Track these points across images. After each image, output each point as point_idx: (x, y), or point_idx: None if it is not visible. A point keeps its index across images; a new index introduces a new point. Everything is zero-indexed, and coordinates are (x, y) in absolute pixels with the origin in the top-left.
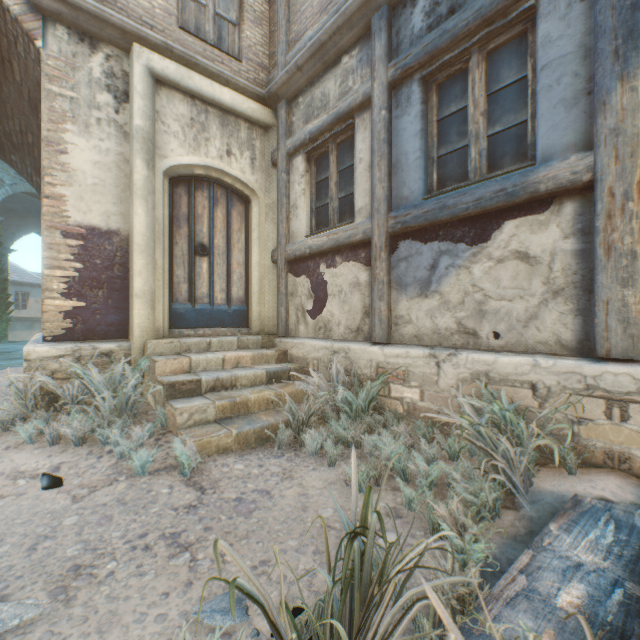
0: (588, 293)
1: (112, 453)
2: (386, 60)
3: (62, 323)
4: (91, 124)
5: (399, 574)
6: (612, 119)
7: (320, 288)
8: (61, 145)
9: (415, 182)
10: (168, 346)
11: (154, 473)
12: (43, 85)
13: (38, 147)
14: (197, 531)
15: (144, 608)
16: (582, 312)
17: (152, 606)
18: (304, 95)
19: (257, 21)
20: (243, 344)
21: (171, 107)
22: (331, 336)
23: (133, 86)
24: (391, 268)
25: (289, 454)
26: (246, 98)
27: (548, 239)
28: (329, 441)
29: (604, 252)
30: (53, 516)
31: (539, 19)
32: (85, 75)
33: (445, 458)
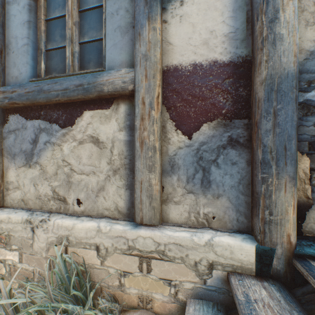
0: (133, 173)
1: None
2: None
3: None
4: None
5: None
6: (144, 47)
7: None
8: None
9: (24, 65)
10: None
11: None
12: None
13: None
14: None
15: None
16: (130, 187)
17: None
18: None
19: None
20: None
21: None
22: None
23: None
24: (3, 138)
25: None
26: None
27: (111, 129)
28: None
29: (140, 145)
30: None
31: None
32: None
33: None
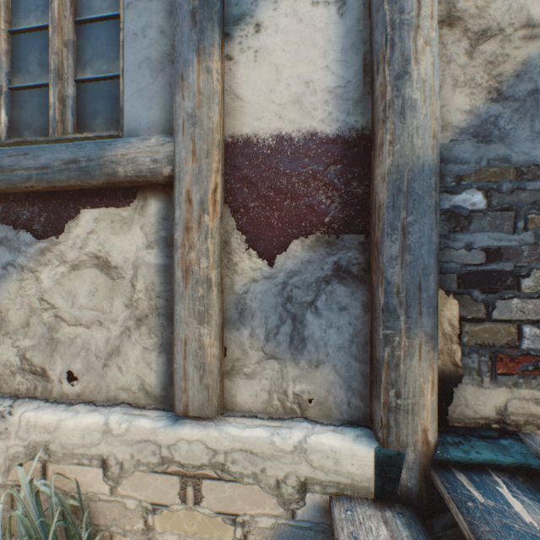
0: (173, 323)
1: None
2: None
3: None
4: None
5: None
6: (191, 101)
7: None
8: None
9: None
10: None
11: None
12: None
13: None
14: None
15: None
16: (167, 348)
17: None
18: None
19: None
20: None
21: None
22: None
23: None
24: None
25: None
26: None
27: (132, 245)
28: None
29: (183, 275)
30: None
31: None
32: None
33: None
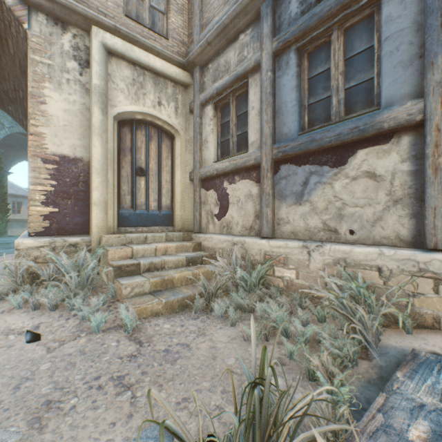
0: (420, 202)
1: (76, 316)
2: (271, 36)
3: (42, 223)
4: (62, 83)
5: (292, 419)
6: (438, 75)
7: (224, 198)
8: (41, 98)
9: (292, 123)
10: (117, 239)
11: (106, 331)
12: (29, 55)
13: (26, 100)
14: (136, 375)
15: (97, 435)
16: (415, 215)
17: (103, 433)
18: (212, 62)
19: (179, 11)
20: (169, 238)
21: (119, 71)
22: (232, 232)
23: (92, 56)
24: (275, 184)
25: (202, 317)
26: (172, 65)
27: (390, 163)
28: (231, 308)
29: (432, 172)
30: (33, 363)
31: (383, 4)
32: (58, 48)
33: (315, 320)
